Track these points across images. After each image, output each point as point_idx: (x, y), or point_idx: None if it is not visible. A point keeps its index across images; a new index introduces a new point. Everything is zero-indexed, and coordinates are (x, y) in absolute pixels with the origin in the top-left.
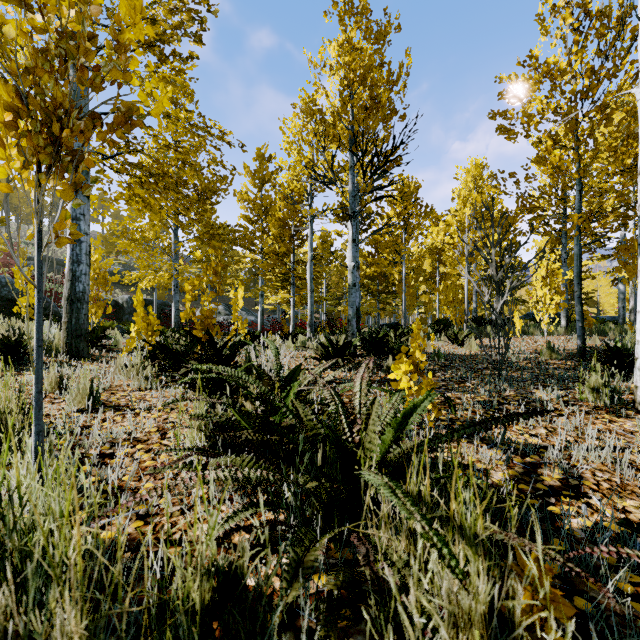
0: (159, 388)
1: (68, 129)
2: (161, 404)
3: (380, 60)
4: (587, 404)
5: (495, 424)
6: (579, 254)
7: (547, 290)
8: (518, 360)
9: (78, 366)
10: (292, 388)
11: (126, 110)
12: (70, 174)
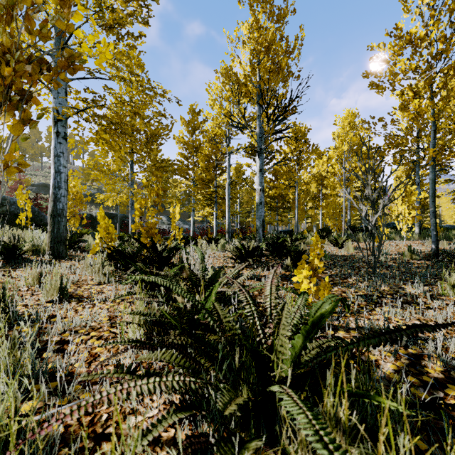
0: (113, 283)
1: (10, 68)
2: (114, 296)
3: (280, 36)
4: (449, 298)
5: (399, 336)
6: (433, 179)
7: (406, 206)
8: (386, 260)
9: (57, 264)
10: (214, 288)
11: (68, 55)
12: (20, 112)
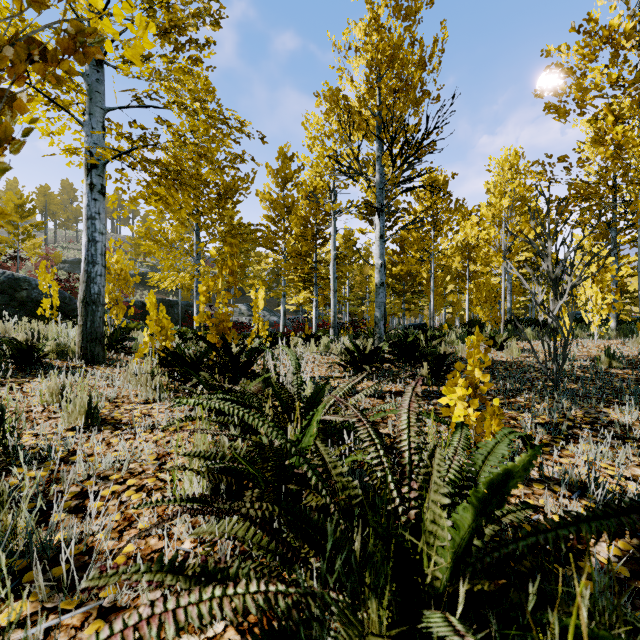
0: (167, 401)
1: None
2: (167, 421)
3: (410, 39)
4: None
5: None
6: None
7: (598, 288)
8: (571, 368)
9: (89, 372)
10: (315, 414)
11: (74, 31)
12: None
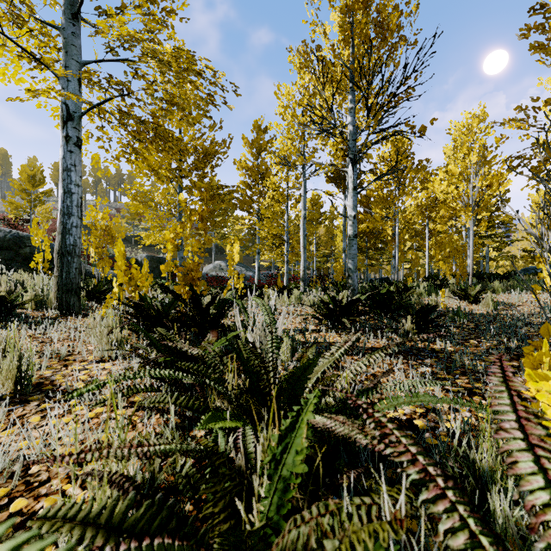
0: (121, 360)
1: None
2: (114, 388)
3: None
4: None
5: None
6: None
7: None
8: None
9: (56, 324)
10: (303, 410)
11: None
12: None
